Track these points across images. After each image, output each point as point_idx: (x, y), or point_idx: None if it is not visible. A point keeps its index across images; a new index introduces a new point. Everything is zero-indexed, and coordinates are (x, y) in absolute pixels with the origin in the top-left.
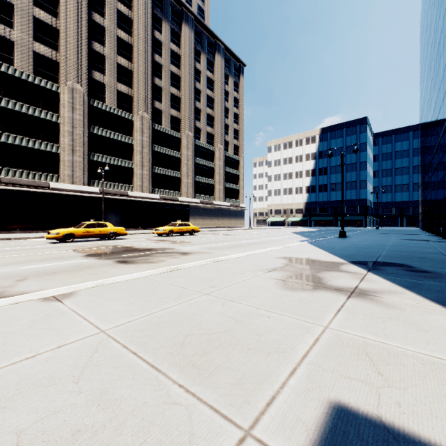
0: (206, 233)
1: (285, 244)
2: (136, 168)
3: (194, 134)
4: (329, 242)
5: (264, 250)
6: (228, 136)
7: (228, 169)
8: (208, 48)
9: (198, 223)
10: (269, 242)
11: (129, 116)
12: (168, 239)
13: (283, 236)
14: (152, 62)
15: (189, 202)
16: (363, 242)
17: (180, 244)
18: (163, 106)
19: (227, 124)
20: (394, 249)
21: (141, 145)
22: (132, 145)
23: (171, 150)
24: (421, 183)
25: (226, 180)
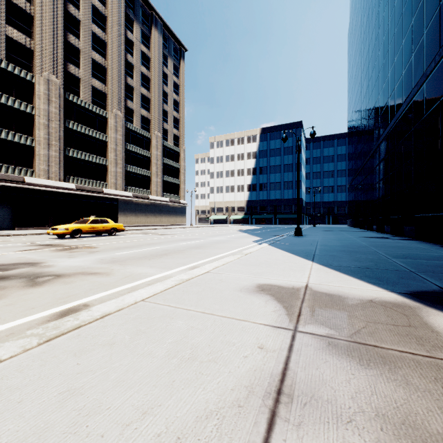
0: (136, 232)
1: (238, 248)
2: (39, 146)
3: (125, 115)
4: (294, 243)
5: (211, 265)
6: (167, 124)
7: (167, 161)
8: (143, 19)
9: (131, 220)
10: (215, 245)
11: (27, 75)
12: (65, 242)
13: (231, 235)
14: (65, 13)
15: (118, 195)
16: (333, 242)
17: (68, 253)
18: (81, 73)
19: (166, 110)
20: (390, 252)
21: (46, 117)
22: (33, 115)
23: (93, 130)
24: (351, 183)
25: (165, 172)
